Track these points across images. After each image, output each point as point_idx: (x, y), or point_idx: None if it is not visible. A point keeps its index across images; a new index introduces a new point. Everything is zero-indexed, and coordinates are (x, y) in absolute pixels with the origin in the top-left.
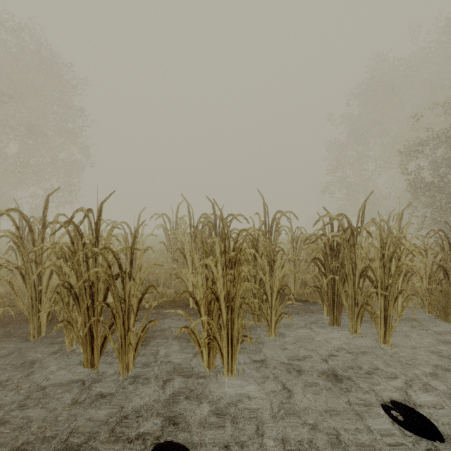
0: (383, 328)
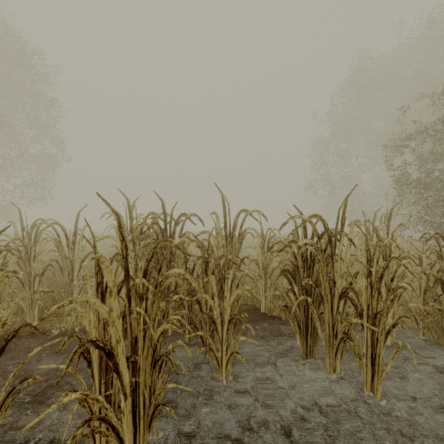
0: (370, 370)
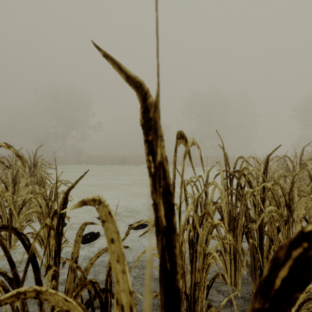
0: None
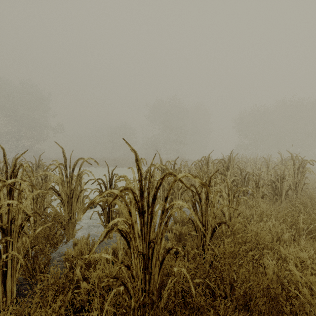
0: None
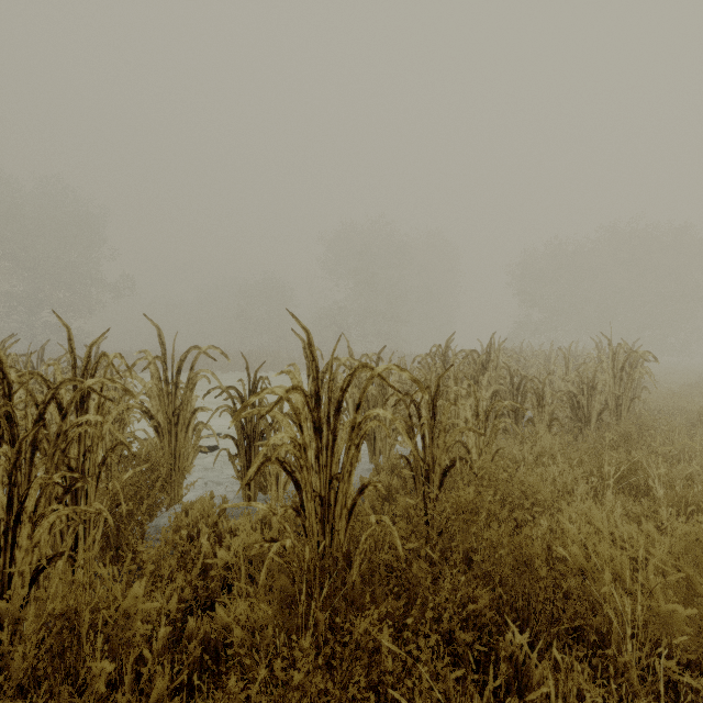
0: None
